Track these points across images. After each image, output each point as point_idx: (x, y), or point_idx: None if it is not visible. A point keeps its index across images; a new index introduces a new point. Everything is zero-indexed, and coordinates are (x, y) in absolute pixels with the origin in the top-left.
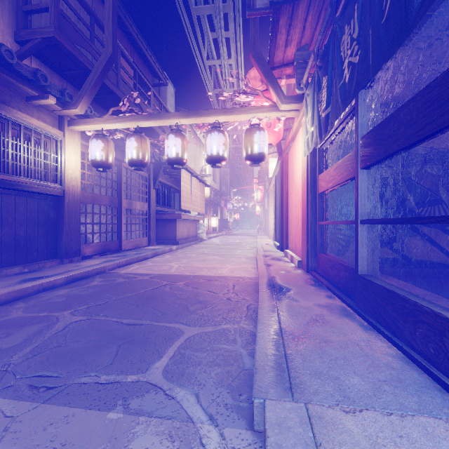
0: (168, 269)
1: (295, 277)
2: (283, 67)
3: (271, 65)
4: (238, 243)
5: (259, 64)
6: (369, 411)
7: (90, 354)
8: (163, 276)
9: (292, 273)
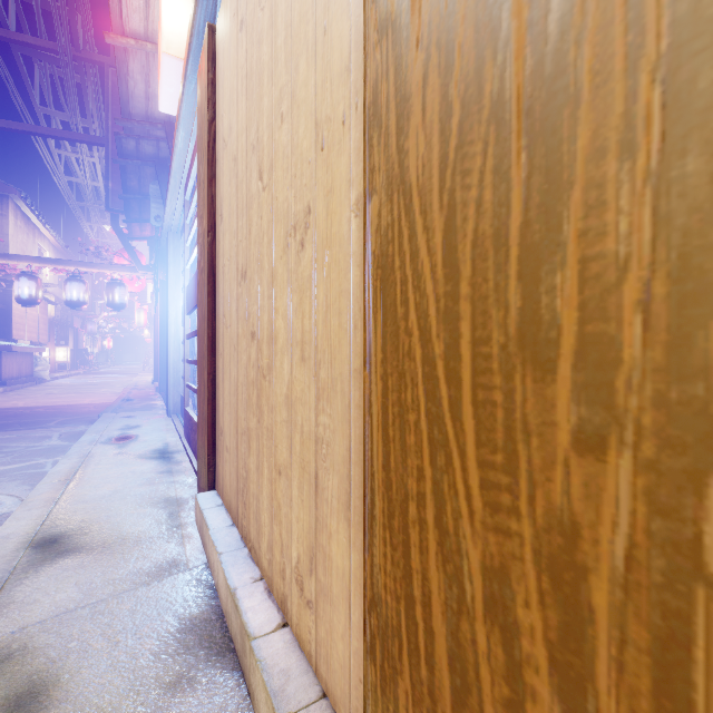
0: (14, 405)
1: (147, 396)
2: (142, 239)
3: (131, 236)
4: (107, 382)
5: (120, 236)
6: (137, 412)
7: (3, 427)
8: (13, 408)
9: (147, 395)
